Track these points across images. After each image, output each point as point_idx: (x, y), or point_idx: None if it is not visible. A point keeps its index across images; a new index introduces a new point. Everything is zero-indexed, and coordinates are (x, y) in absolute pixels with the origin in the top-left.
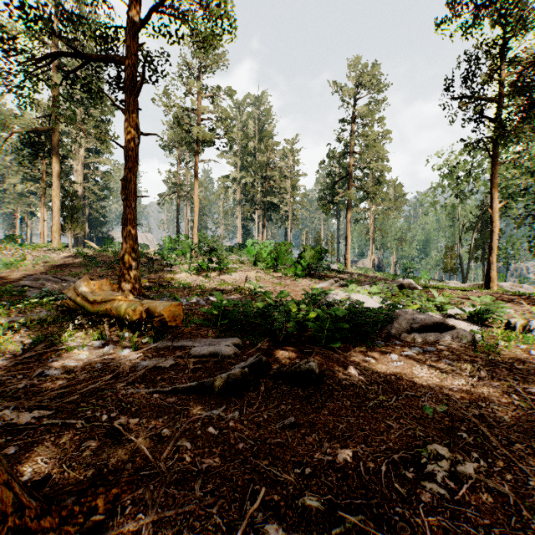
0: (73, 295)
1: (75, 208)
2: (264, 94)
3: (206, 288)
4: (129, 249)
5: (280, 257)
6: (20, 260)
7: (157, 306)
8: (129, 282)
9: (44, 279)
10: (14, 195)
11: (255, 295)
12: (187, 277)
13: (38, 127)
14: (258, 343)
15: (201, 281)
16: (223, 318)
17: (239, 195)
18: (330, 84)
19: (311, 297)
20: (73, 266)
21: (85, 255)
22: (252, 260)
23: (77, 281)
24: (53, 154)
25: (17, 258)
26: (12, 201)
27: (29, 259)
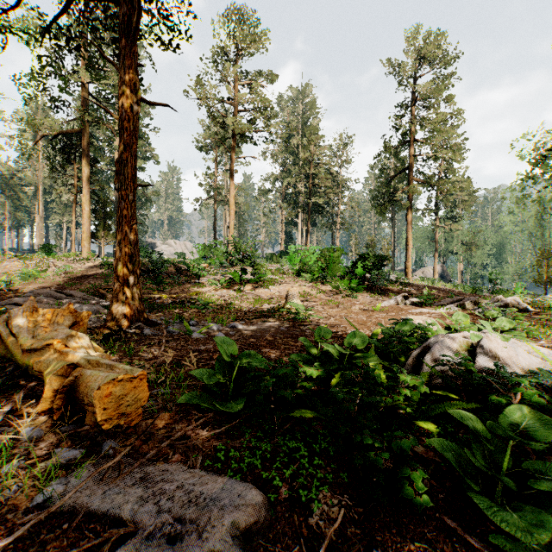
0: (4, 332)
1: (108, 215)
2: (308, 86)
3: (236, 307)
4: (123, 257)
5: (330, 267)
6: (40, 271)
7: (90, 378)
8: (124, 304)
9: (45, 294)
10: (60, 205)
11: (299, 322)
12: (216, 292)
13: (67, 129)
14: (312, 506)
15: (230, 297)
16: (239, 388)
17: (280, 198)
18: (387, 60)
19: (399, 339)
20: (95, 277)
21: (110, 265)
22: (294, 270)
23: (85, 296)
24: (83, 157)
25: (40, 269)
26: (58, 211)
27: (52, 270)
